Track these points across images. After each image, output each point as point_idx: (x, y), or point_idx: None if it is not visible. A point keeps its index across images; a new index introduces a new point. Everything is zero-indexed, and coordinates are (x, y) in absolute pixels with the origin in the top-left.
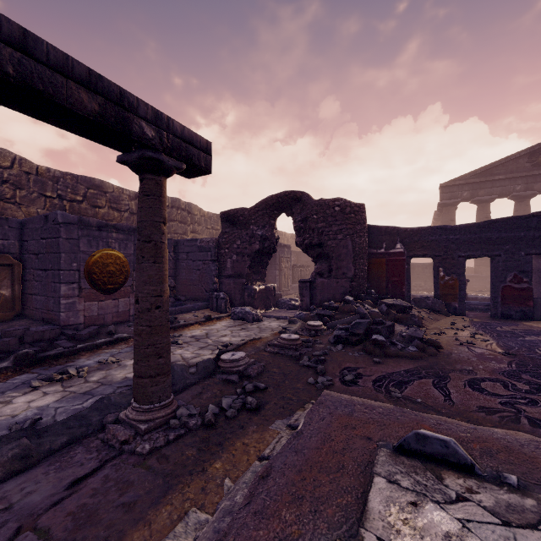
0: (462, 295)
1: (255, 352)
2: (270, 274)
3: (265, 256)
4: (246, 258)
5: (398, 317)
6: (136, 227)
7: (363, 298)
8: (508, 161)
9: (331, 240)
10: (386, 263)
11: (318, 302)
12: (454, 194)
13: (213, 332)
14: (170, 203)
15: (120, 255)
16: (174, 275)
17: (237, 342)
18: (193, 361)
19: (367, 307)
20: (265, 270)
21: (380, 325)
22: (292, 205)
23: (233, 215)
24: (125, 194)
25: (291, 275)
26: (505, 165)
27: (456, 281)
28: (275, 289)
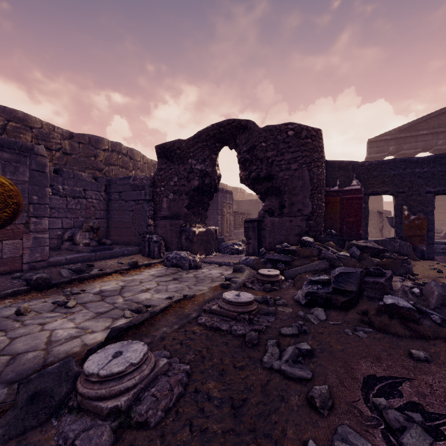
0: (431, 236)
1: (180, 327)
2: (212, 219)
3: (205, 195)
4: (184, 196)
5: (382, 263)
6: (33, 147)
7: (324, 240)
8: (430, 118)
9: (283, 171)
10: (340, 202)
11: (267, 245)
12: (381, 149)
13: (133, 285)
14: (110, 146)
15: (4, 181)
16: (106, 218)
17: (160, 302)
18: (62, 349)
19: (332, 250)
20: (205, 212)
21: (380, 277)
22: (236, 136)
23: (170, 149)
24: (56, 132)
25: (233, 221)
26: (428, 121)
27: (424, 221)
28: (216, 232)
